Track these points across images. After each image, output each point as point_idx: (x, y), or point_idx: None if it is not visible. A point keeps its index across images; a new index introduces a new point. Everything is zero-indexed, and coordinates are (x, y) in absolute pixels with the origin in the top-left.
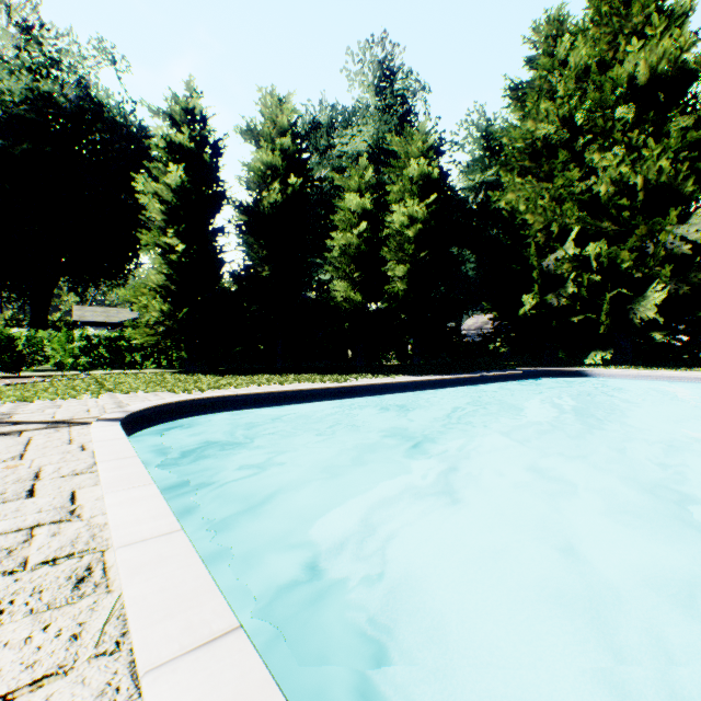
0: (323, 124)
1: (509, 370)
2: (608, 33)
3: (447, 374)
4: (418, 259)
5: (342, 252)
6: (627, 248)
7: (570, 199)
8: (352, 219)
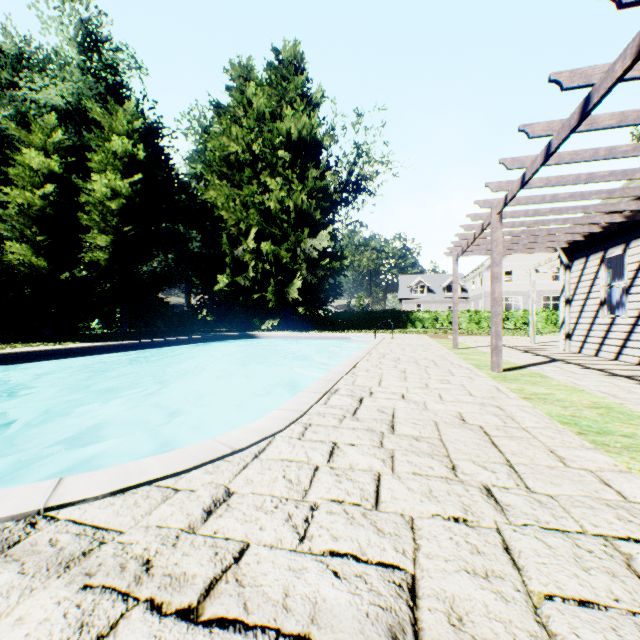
0: (7, 54)
1: (200, 335)
2: (277, 95)
3: (134, 339)
4: (124, 232)
5: (20, 211)
6: (284, 249)
7: (253, 207)
8: (35, 178)
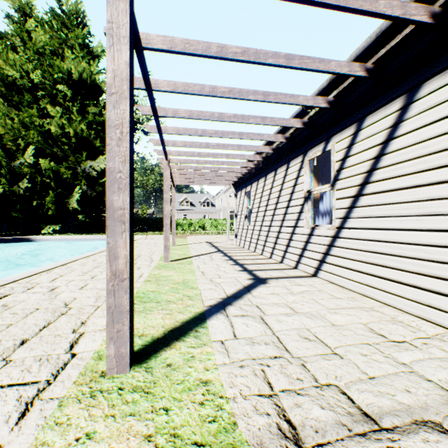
0: None
1: None
2: (59, 38)
3: None
4: None
5: None
6: (64, 167)
7: (33, 127)
8: None
